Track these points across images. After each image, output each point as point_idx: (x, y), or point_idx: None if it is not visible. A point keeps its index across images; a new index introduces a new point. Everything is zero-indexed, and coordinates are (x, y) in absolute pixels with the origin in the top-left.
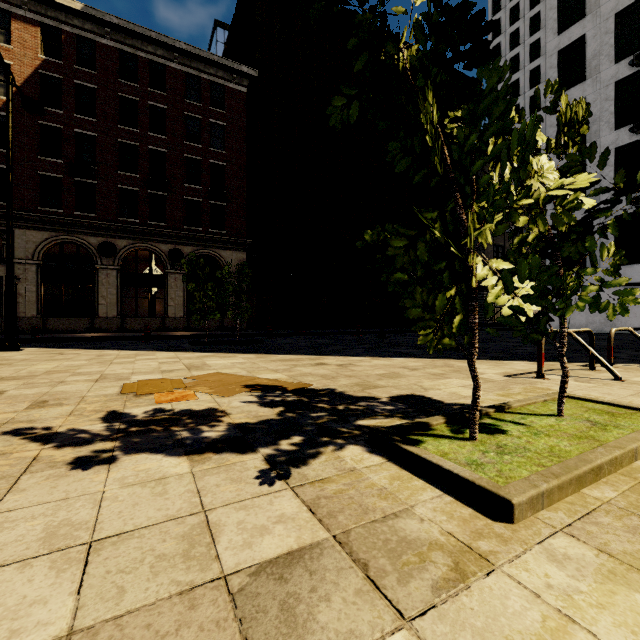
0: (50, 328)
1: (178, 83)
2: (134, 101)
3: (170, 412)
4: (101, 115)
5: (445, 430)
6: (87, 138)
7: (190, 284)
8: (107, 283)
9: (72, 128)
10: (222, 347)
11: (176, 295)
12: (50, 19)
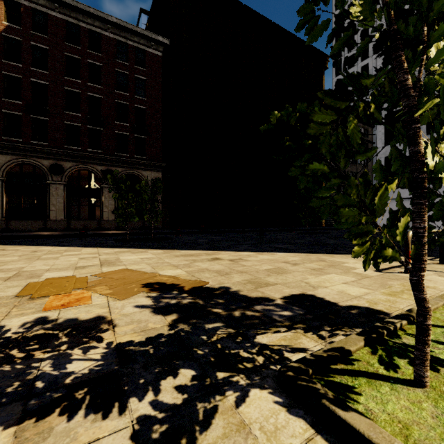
0: (12, 228)
1: (110, 47)
2: (77, 59)
3: (51, 324)
4: (52, 69)
5: (372, 361)
6: (41, 86)
7: (114, 194)
8: (56, 194)
9: (29, 78)
10: (138, 243)
11: (109, 203)
12: None
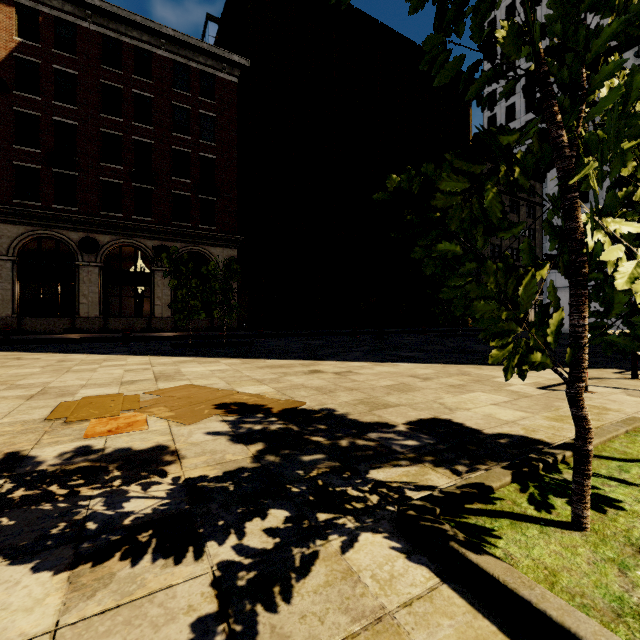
0: (26, 329)
1: (165, 71)
2: (118, 89)
3: (96, 454)
4: (82, 103)
5: (519, 500)
6: (67, 127)
7: (172, 281)
8: (89, 281)
9: (50, 116)
10: (206, 350)
11: (163, 294)
12: None
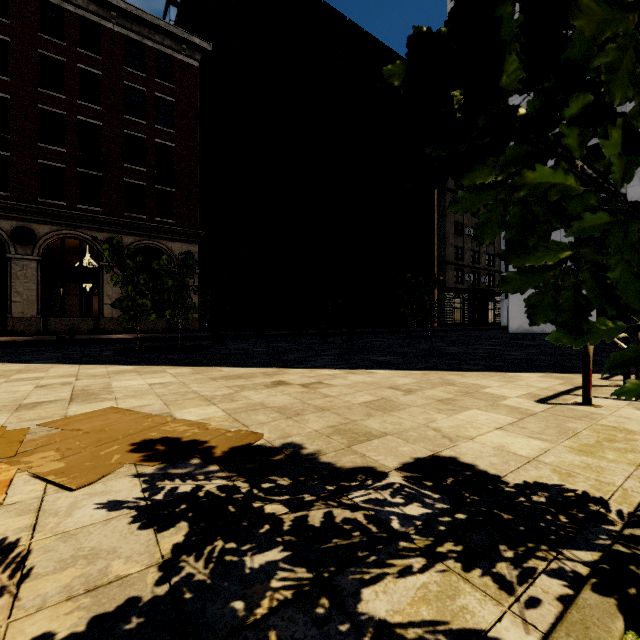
0: None
1: (116, 47)
2: (60, 62)
3: None
4: (15, 74)
5: None
6: None
7: (115, 276)
8: (23, 276)
9: None
10: (155, 356)
11: (113, 292)
12: None
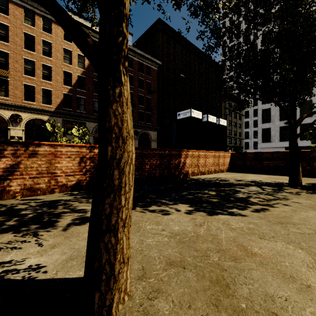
0: None
1: (136, 65)
2: None
3: None
4: None
5: None
6: None
7: None
8: None
9: None
10: None
11: None
12: (97, 39)
